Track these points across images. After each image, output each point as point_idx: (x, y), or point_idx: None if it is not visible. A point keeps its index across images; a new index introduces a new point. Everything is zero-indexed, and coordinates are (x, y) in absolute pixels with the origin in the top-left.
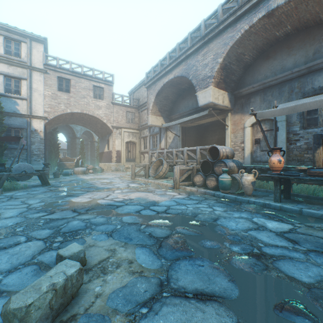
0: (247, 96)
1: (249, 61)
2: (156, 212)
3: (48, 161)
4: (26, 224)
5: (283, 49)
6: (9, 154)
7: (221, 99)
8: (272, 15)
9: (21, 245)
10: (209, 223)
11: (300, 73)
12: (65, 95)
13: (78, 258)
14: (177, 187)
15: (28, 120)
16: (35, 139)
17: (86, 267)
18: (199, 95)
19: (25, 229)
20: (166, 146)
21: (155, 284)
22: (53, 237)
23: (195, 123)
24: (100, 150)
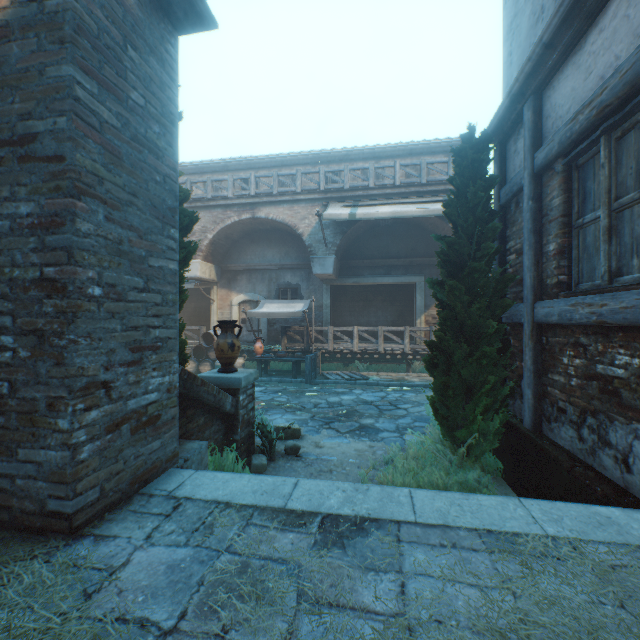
0: (235, 272)
1: (237, 239)
2: None
3: None
4: None
5: (265, 239)
6: None
7: (209, 272)
8: (257, 219)
9: None
10: None
11: (277, 267)
12: None
13: None
14: None
15: None
16: None
17: None
18: None
19: None
20: None
21: None
22: None
23: None
24: None
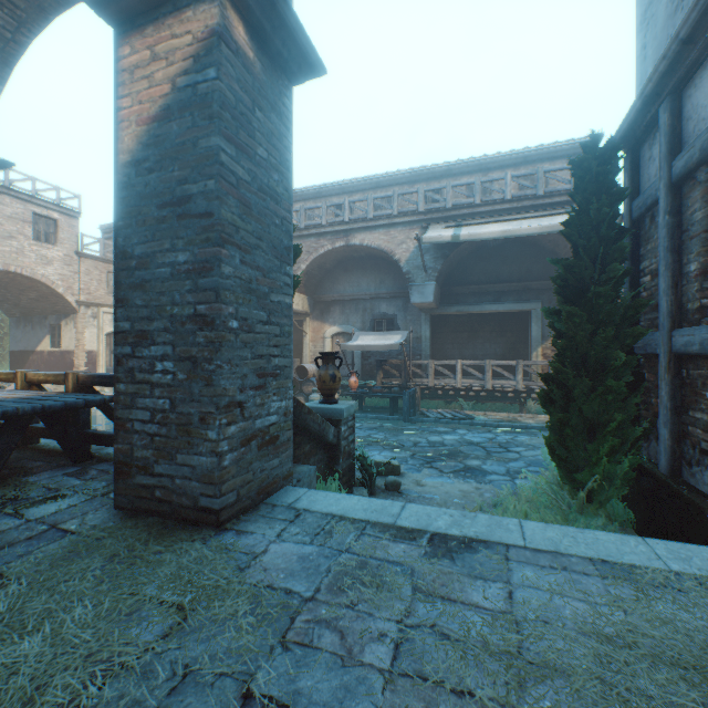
0: (328, 303)
1: (330, 268)
2: None
3: None
4: None
5: (359, 267)
6: None
7: (302, 304)
8: (351, 247)
9: None
10: None
11: (371, 297)
12: None
13: None
14: None
15: None
16: None
17: None
18: None
19: None
20: None
21: None
22: None
23: None
24: (16, 345)
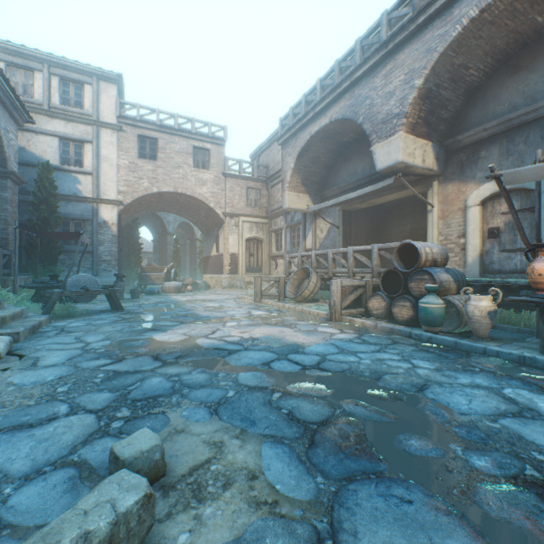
0: (472, 147)
1: (477, 79)
2: (301, 366)
3: (124, 272)
4: (74, 380)
5: None
6: (67, 260)
7: (419, 155)
8: None
9: (58, 422)
10: (409, 395)
11: None
12: (150, 165)
13: (149, 463)
14: (337, 319)
15: (94, 206)
16: (104, 236)
17: (165, 481)
18: (377, 151)
19: (71, 389)
20: (314, 245)
21: (305, 543)
22: (114, 408)
23: (368, 204)
24: (205, 253)
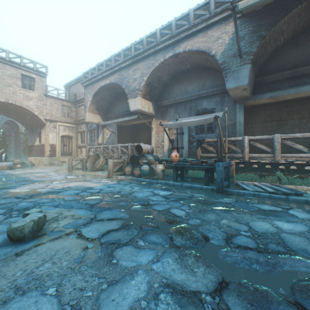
0: (166, 107)
1: (166, 82)
2: (92, 193)
3: None
4: None
5: (186, 78)
6: None
7: (147, 107)
8: (177, 57)
9: None
10: (127, 195)
11: (195, 97)
12: None
13: None
14: (111, 177)
15: None
16: None
17: None
18: (130, 102)
19: None
20: (103, 141)
21: (88, 219)
22: (9, 212)
23: (129, 123)
24: (29, 143)
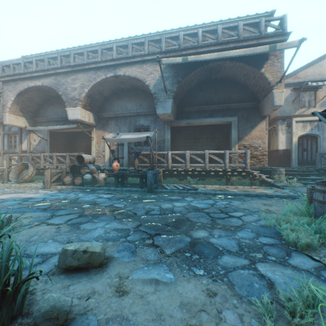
0: (107, 119)
1: (108, 95)
2: (36, 201)
3: None
4: None
5: (127, 96)
6: None
7: (88, 117)
8: (118, 77)
9: None
10: (74, 200)
11: (134, 114)
12: None
13: None
14: (48, 187)
15: None
16: None
17: None
18: (69, 111)
19: None
20: (30, 149)
21: (49, 216)
22: None
23: (65, 130)
24: None
